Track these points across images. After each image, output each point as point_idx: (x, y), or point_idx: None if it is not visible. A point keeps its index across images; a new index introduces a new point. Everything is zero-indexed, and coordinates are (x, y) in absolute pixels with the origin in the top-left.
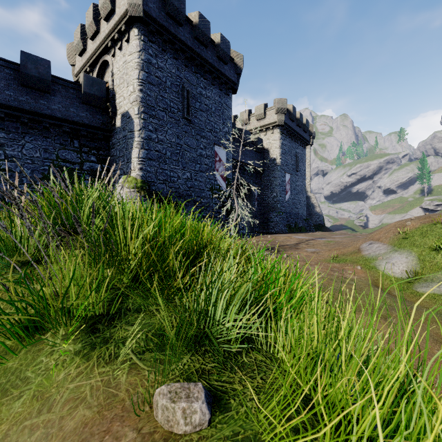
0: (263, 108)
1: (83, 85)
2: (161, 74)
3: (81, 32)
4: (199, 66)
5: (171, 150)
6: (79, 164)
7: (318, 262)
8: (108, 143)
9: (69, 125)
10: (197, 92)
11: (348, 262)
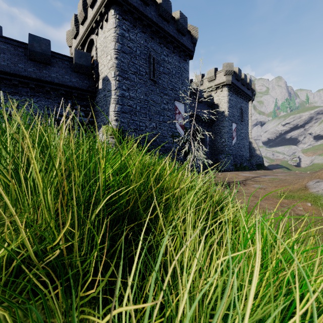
0: (214, 71)
1: (74, 57)
2: (132, 45)
3: (74, 20)
4: (163, 38)
5: (140, 105)
6: (72, 118)
7: (267, 198)
8: (93, 102)
9: (64, 88)
10: (161, 58)
11: (296, 198)
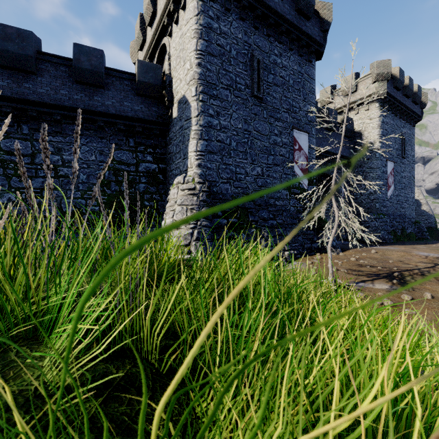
0: (353, 78)
1: (137, 73)
2: (224, 42)
3: (140, 22)
4: (273, 27)
5: (237, 139)
6: (135, 166)
7: None
8: (165, 140)
9: (123, 121)
10: (270, 61)
11: None
